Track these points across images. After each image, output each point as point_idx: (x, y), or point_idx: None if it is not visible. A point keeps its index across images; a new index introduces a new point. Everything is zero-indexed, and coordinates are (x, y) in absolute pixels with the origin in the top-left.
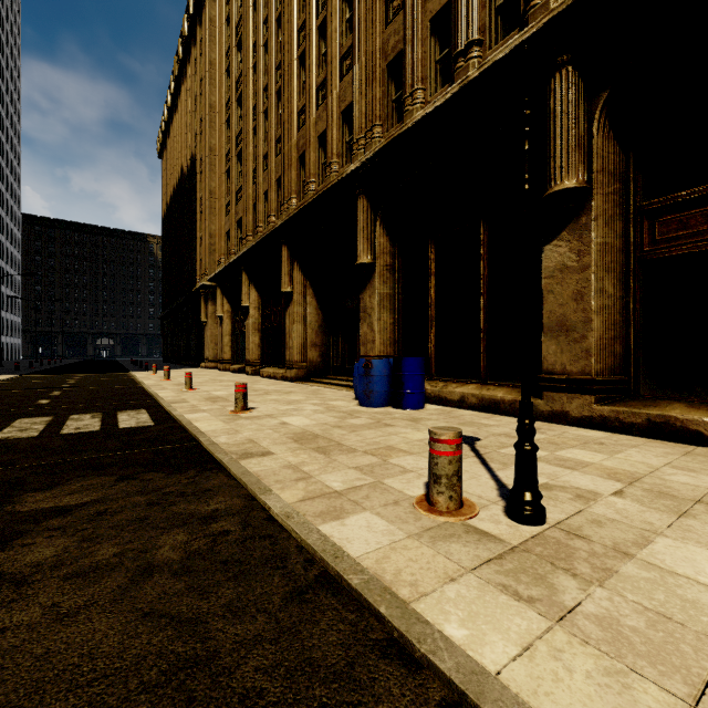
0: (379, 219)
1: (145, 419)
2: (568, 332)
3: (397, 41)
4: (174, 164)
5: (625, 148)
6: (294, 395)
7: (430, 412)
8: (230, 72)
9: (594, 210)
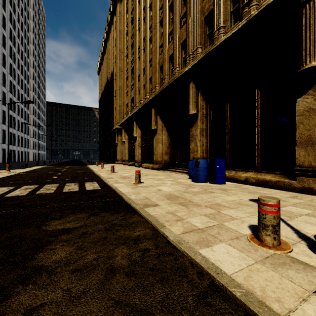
0: (200, 92)
1: (96, 186)
2: (312, 144)
3: (210, 5)
4: (104, 77)
5: None
6: (159, 176)
7: (230, 185)
8: (128, 33)
9: None
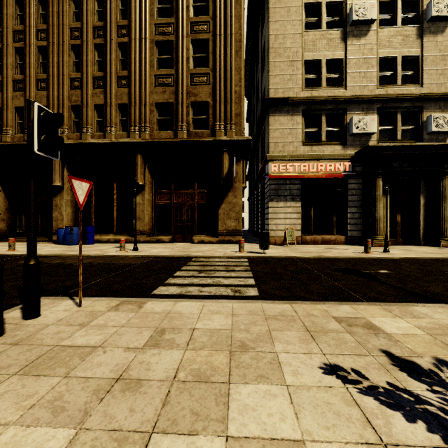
0: (66, 168)
1: None
2: (140, 220)
3: (77, 100)
4: None
5: (153, 177)
6: (16, 246)
7: (98, 244)
8: None
9: (146, 190)
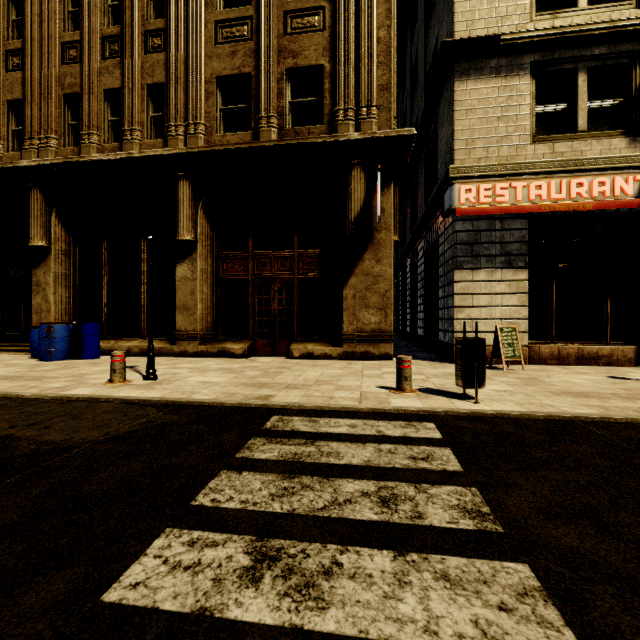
0: (56, 213)
1: None
2: (188, 310)
3: (74, 83)
4: None
5: (213, 226)
6: None
7: (106, 359)
8: None
9: (199, 252)
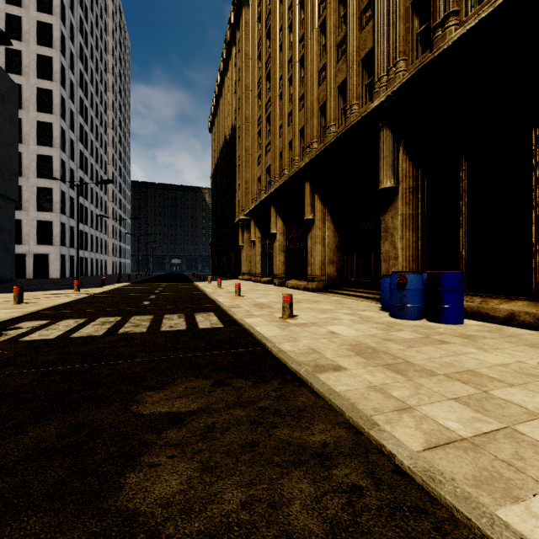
0: (402, 146)
1: (215, 321)
2: None
3: None
4: (219, 135)
5: None
6: (323, 304)
7: (475, 328)
8: (261, 56)
9: None
